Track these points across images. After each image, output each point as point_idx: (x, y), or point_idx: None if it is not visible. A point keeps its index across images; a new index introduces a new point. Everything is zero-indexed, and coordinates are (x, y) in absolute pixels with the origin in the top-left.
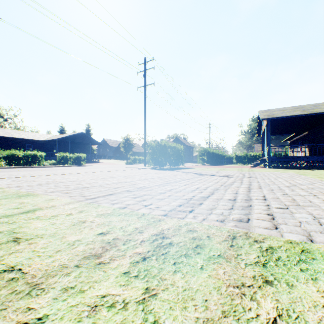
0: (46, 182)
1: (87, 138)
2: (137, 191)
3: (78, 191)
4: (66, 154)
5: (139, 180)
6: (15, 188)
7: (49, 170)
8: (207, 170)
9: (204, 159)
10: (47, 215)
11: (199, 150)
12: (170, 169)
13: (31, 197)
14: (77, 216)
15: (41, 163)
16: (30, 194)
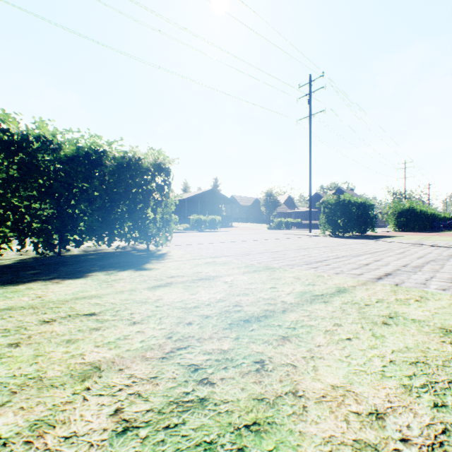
0: (242, 252)
1: (218, 196)
2: (417, 271)
3: (323, 266)
4: (200, 217)
5: (367, 255)
6: (229, 257)
7: (199, 236)
8: (441, 241)
9: (402, 221)
10: (385, 298)
11: (392, 207)
12: (361, 237)
13: (286, 271)
14: (443, 305)
15: (175, 228)
16: (270, 266)
